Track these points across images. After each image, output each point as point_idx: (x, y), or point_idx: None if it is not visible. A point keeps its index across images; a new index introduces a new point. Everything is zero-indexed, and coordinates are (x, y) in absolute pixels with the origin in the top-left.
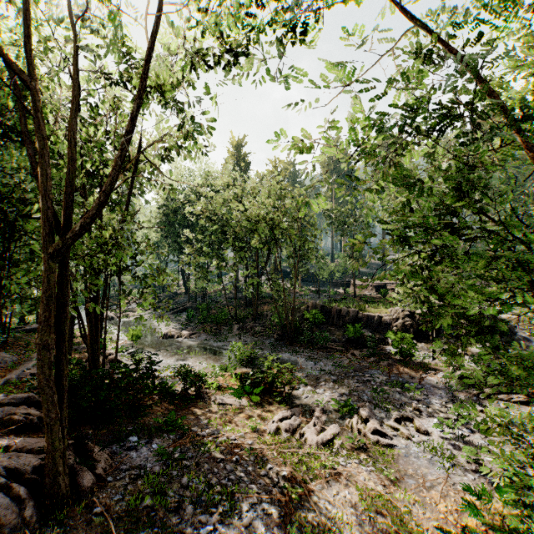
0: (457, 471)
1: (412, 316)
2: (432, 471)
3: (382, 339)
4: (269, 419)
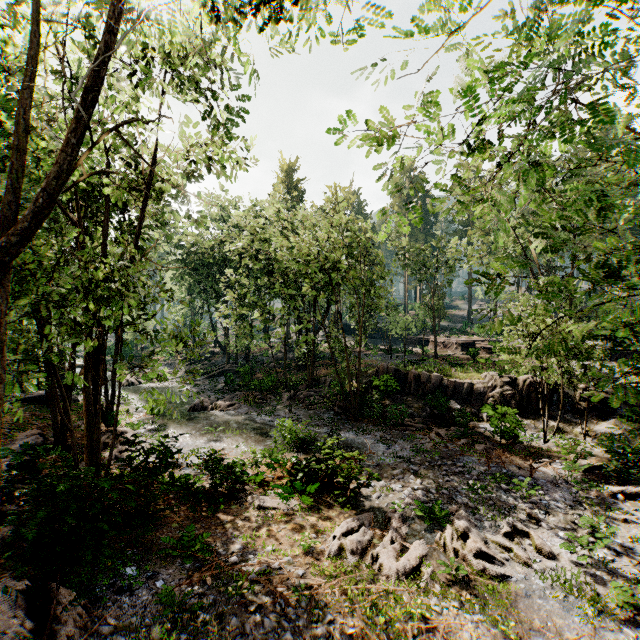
0: (607, 621)
1: (513, 384)
2: (570, 621)
3: (474, 413)
4: (329, 532)
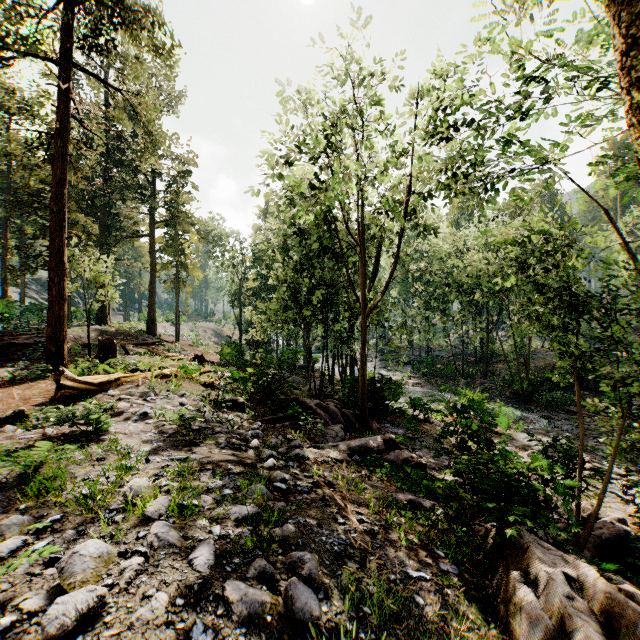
0: None
1: None
2: None
3: None
4: None
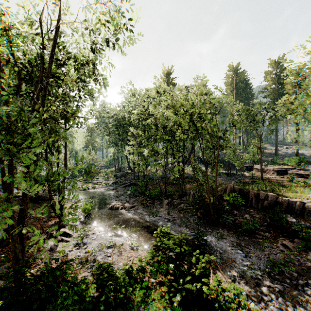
0: None
1: None
2: None
3: (307, 226)
4: None
